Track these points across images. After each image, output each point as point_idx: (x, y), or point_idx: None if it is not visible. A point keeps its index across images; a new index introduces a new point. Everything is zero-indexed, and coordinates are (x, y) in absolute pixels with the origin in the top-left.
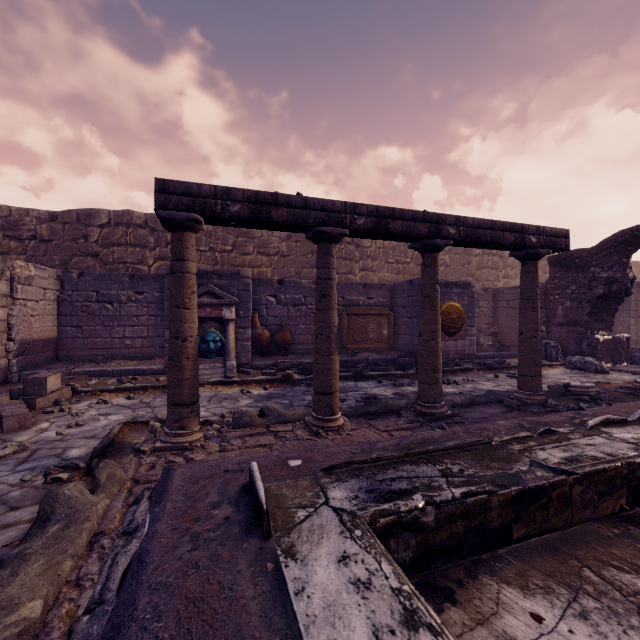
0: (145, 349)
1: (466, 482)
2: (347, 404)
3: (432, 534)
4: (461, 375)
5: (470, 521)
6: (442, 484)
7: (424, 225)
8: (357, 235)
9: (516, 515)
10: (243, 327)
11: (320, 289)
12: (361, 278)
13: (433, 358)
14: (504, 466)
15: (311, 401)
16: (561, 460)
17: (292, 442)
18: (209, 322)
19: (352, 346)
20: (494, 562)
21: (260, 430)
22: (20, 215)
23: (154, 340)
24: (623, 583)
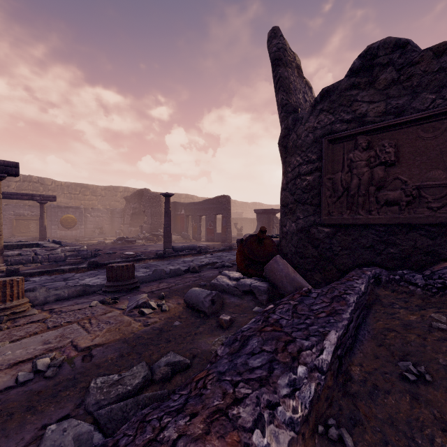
0: None
1: None
2: None
3: None
4: None
5: None
6: None
7: None
8: None
9: None
10: None
11: None
12: None
13: None
14: None
15: None
16: None
17: None
18: None
19: (19, 234)
20: None
21: None
22: None
23: None
24: None
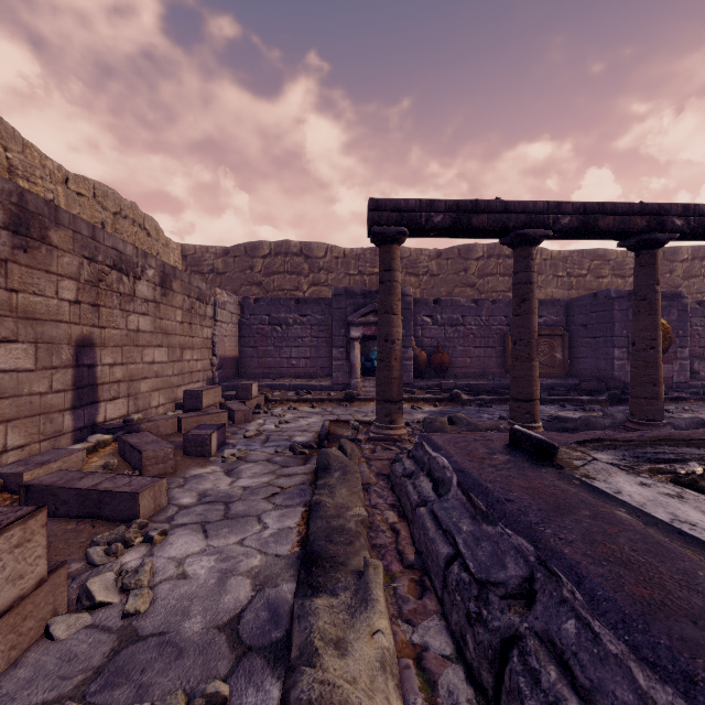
0: (308, 369)
1: None
2: None
3: None
4: (671, 404)
5: None
6: None
7: (641, 218)
8: (558, 236)
9: None
10: (405, 346)
11: (519, 294)
12: None
13: (652, 369)
14: None
15: (490, 418)
16: None
17: None
18: (372, 341)
19: None
20: None
21: None
22: (202, 252)
23: (316, 360)
24: None
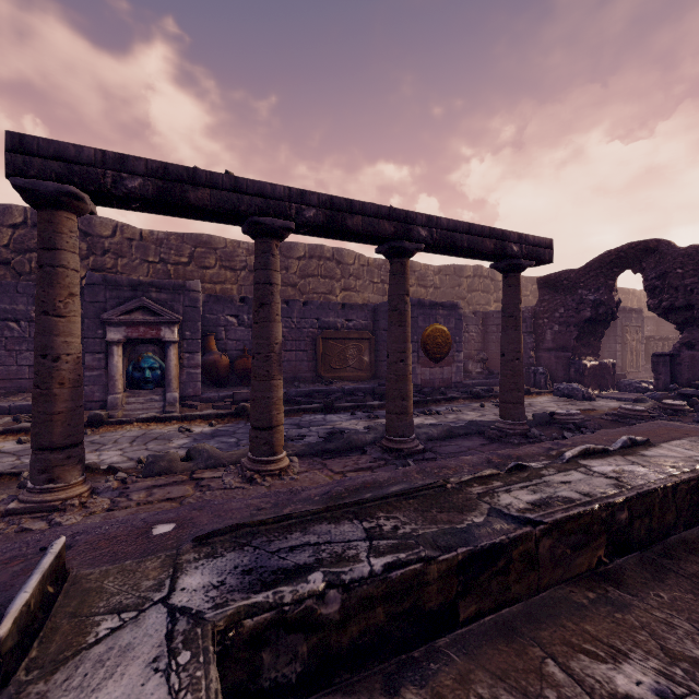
0: None
1: (396, 546)
2: (306, 441)
3: (336, 632)
4: (445, 405)
5: (396, 604)
6: (360, 552)
7: (390, 223)
8: (308, 232)
9: (464, 587)
10: (190, 351)
11: (258, 296)
12: (343, 299)
13: (402, 383)
14: (454, 518)
15: None
16: (527, 505)
17: (215, 492)
18: (145, 345)
19: (328, 374)
20: (428, 662)
21: (179, 478)
22: None
23: None
24: (596, 680)
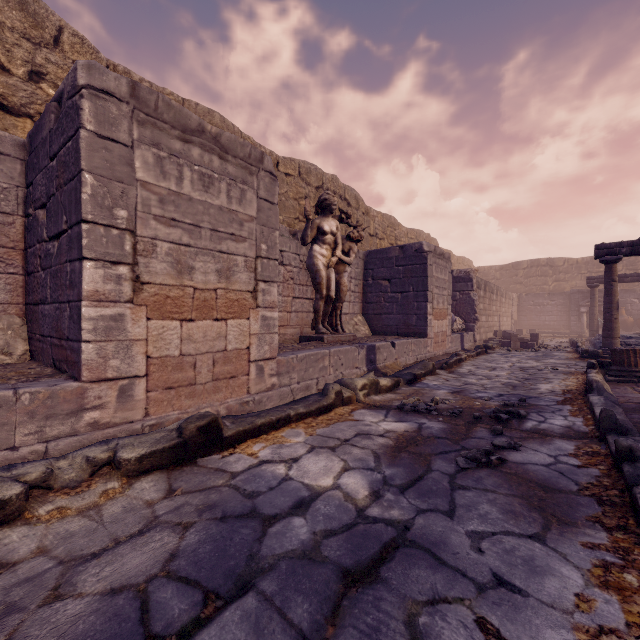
0: (555, 326)
1: None
2: None
3: None
4: None
5: None
6: None
7: None
8: None
9: None
10: None
11: None
12: None
13: None
14: None
15: None
16: None
17: None
18: None
19: None
20: None
21: None
22: (488, 270)
23: (559, 322)
24: None
